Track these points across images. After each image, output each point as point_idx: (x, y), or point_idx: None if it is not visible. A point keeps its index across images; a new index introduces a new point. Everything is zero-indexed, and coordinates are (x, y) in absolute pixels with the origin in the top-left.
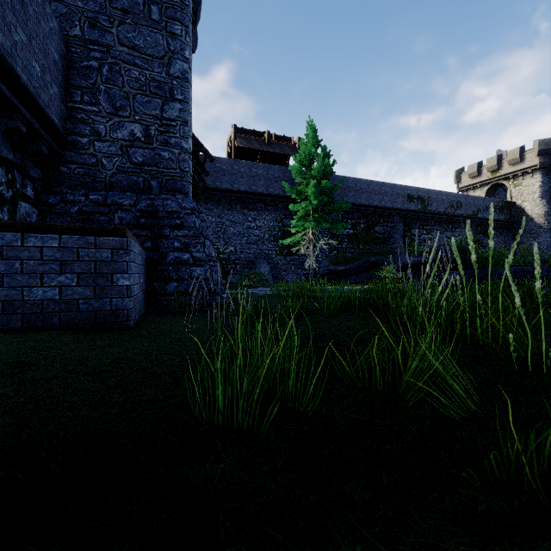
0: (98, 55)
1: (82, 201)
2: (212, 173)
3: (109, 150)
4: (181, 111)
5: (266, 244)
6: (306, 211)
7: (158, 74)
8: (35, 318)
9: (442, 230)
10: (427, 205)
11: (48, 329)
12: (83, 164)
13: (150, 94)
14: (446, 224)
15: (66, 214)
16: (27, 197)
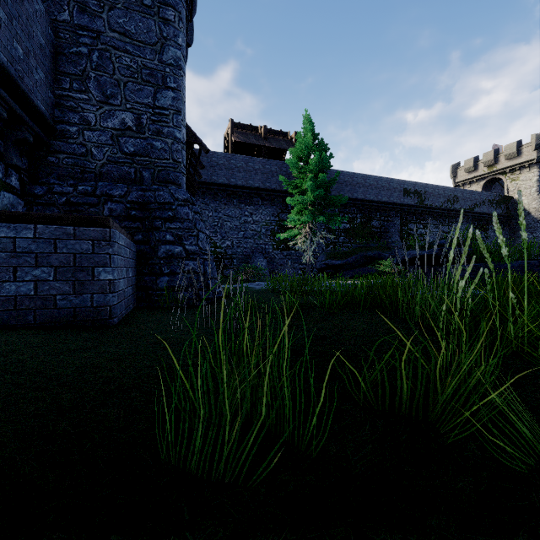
0: (88, 41)
1: (70, 192)
2: (208, 167)
3: (99, 139)
4: (174, 100)
5: (263, 238)
6: (303, 205)
7: (151, 61)
8: (7, 316)
9: (438, 224)
10: (424, 199)
11: (21, 328)
12: (72, 153)
13: (142, 81)
14: (443, 218)
15: (54, 206)
16: (11, 187)
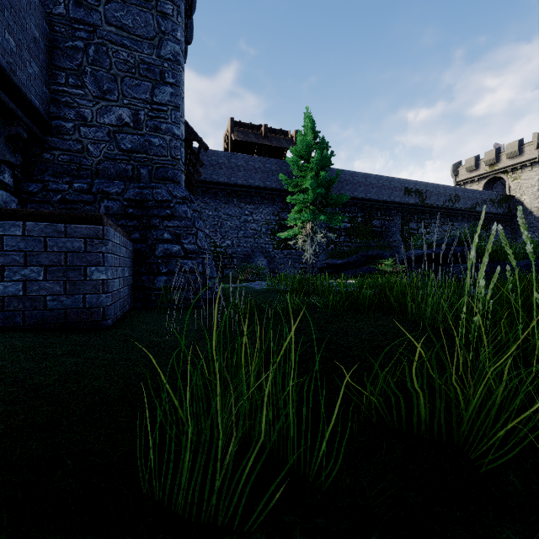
0: (84, 35)
1: (65, 190)
2: (208, 166)
3: (96, 135)
4: (172, 95)
5: (263, 237)
6: (304, 203)
7: (148, 56)
8: None
9: (440, 223)
10: (425, 198)
11: (8, 330)
12: (68, 150)
13: (139, 77)
14: (444, 217)
15: (48, 203)
16: (4, 184)
